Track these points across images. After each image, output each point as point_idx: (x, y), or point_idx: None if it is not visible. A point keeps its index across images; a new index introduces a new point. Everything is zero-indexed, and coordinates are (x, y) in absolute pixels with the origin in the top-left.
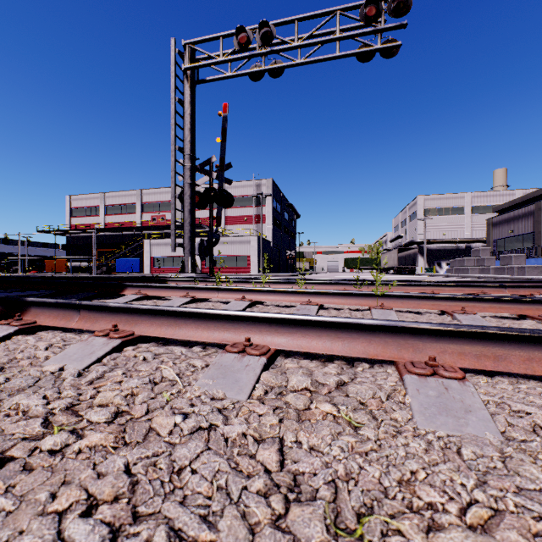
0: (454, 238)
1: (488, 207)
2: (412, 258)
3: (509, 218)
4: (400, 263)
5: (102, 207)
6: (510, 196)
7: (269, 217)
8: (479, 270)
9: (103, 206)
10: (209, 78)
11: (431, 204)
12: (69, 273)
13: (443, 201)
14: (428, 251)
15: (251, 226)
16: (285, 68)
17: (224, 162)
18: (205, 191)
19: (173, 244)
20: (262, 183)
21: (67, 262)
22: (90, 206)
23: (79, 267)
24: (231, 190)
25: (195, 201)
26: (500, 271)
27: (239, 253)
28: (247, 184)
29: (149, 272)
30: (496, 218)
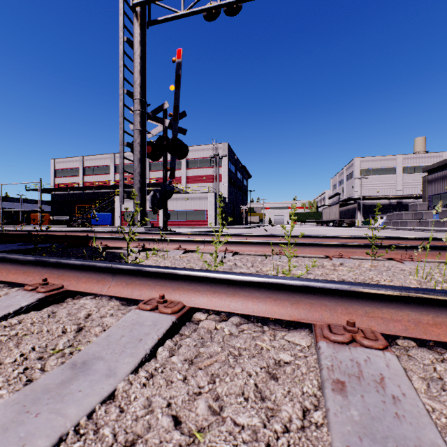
0: (387, 195)
1: (417, 167)
2: (352, 212)
3: (445, 176)
4: (340, 217)
5: (81, 169)
6: (437, 158)
7: (225, 176)
8: (417, 223)
9: (82, 167)
10: (161, 18)
11: (366, 165)
12: (51, 225)
13: (377, 162)
14: (364, 206)
15: (209, 184)
16: (243, 1)
17: (178, 110)
18: (157, 140)
19: (121, 195)
20: (219, 146)
21: (49, 216)
22: (71, 168)
23: (60, 220)
24: (192, 153)
25: (145, 150)
26: (439, 224)
27: (198, 208)
28: (206, 147)
29: (120, 224)
30: (432, 176)
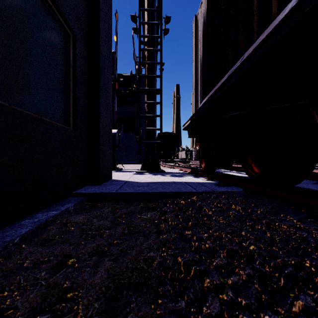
0: None
1: None
2: None
3: None
4: None
5: None
6: None
7: None
8: None
9: None
10: None
11: None
12: None
13: None
14: None
15: None
16: None
17: None
18: None
19: None
20: None
21: None
22: None
23: None
24: None
25: None
26: None
27: None
28: None
29: None
30: None
